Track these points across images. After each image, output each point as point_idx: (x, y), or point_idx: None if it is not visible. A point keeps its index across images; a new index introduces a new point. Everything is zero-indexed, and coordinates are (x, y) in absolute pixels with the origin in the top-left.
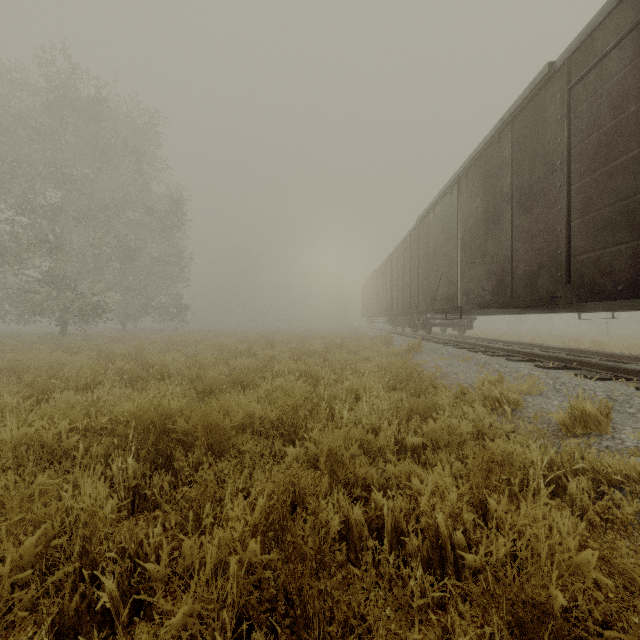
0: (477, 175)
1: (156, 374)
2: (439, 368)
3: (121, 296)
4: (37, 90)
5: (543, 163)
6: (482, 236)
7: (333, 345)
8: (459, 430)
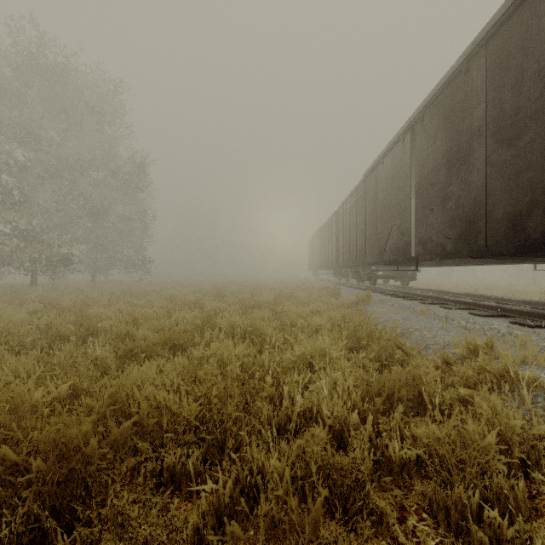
0: (436, 115)
1: (79, 332)
2: (399, 324)
3: (89, 250)
4: (3, 55)
5: (536, 80)
6: (443, 180)
7: (282, 296)
8: (481, 443)
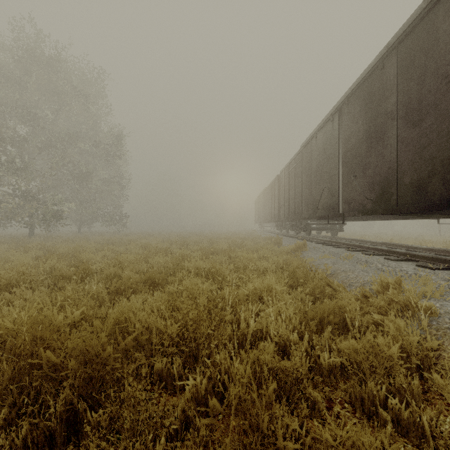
0: (359, 101)
1: (77, 273)
2: (329, 267)
3: (76, 207)
4: (8, 49)
5: (435, 77)
6: (364, 152)
7: (235, 244)
8: (387, 353)
